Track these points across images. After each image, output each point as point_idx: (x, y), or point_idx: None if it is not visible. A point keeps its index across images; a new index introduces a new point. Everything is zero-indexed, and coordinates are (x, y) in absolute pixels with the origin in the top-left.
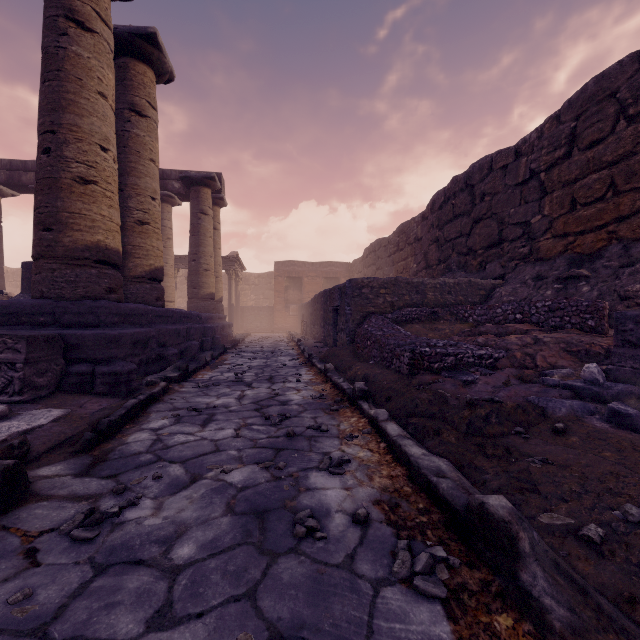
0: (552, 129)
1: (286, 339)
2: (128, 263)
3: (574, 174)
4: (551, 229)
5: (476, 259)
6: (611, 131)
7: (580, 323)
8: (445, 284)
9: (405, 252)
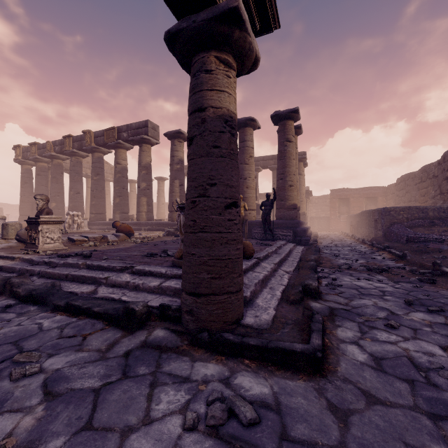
0: None
1: (341, 235)
2: None
3: None
4: None
5: None
6: None
7: None
8: (440, 208)
9: (426, 183)
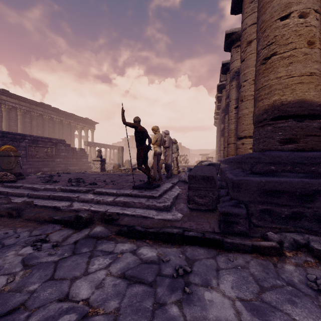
0: None
1: None
2: None
3: None
4: None
5: None
6: None
7: None
8: None
9: None
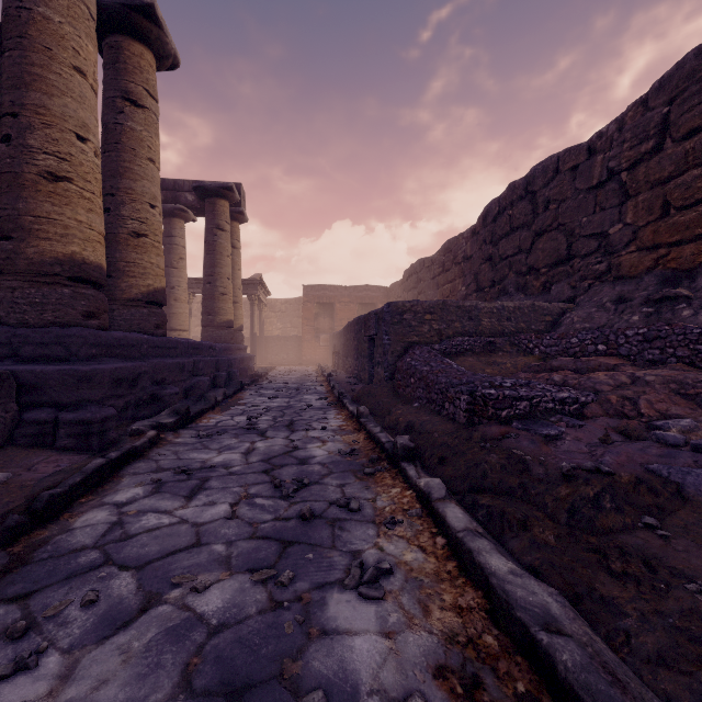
0: (637, 118)
1: (315, 373)
2: (121, 283)
3: (667, 171)
4: (636, 240)
5: (539, 279)
6: None
7: (690, 356)
8: (503, 308)
9: (452, 273)
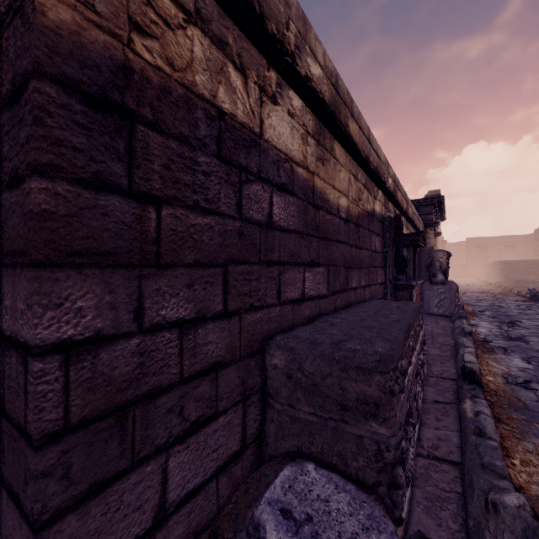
0: None
1: (476, 281)
2: None
3: None
4: None
5: None
6: None
7: None
8: None
9: None
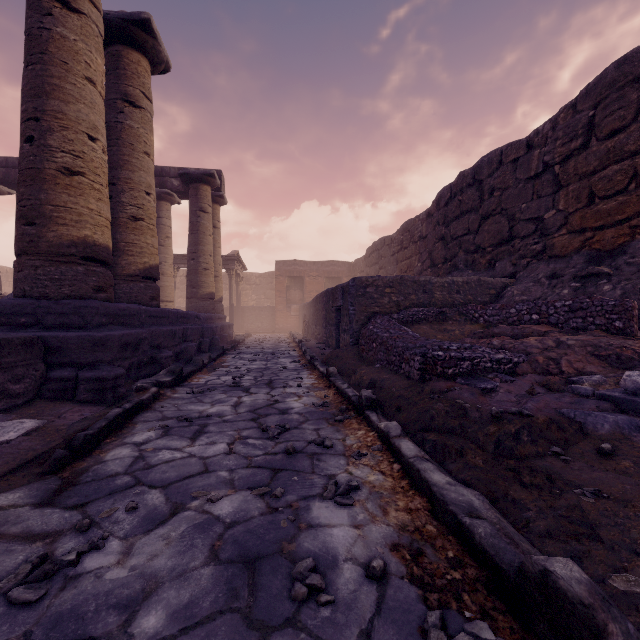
0: (567, 119)
1: (287, 340)
2: (121, 261)
3: (592, 165)
4: (567, 224)
5: (485, 257)
6: (634, 119)
7: (606, 324)
8: (453, 283)
9: (409, 251)
